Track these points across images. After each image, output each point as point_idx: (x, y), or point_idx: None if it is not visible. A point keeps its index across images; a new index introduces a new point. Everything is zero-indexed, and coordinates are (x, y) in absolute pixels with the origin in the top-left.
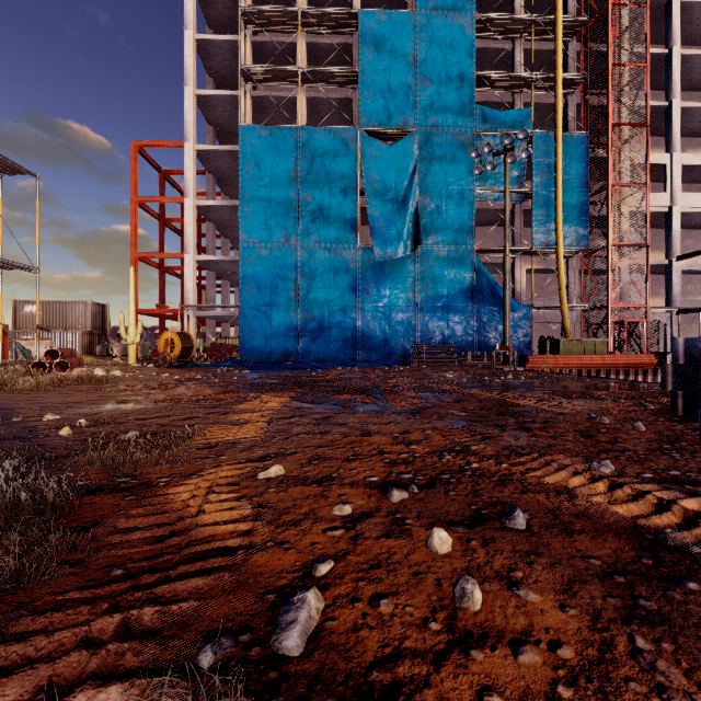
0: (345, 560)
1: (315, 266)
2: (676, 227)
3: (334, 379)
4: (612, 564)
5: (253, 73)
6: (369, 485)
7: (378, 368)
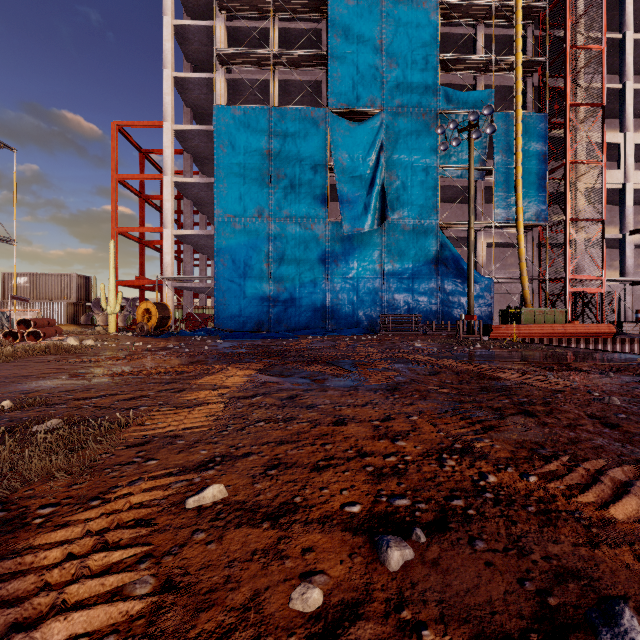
0: None
1: (287, 240)
2: (629, 203)
3: (304, 349)
4: None
5: (228, 57)
6: (349, 525)
7: (347, 337)
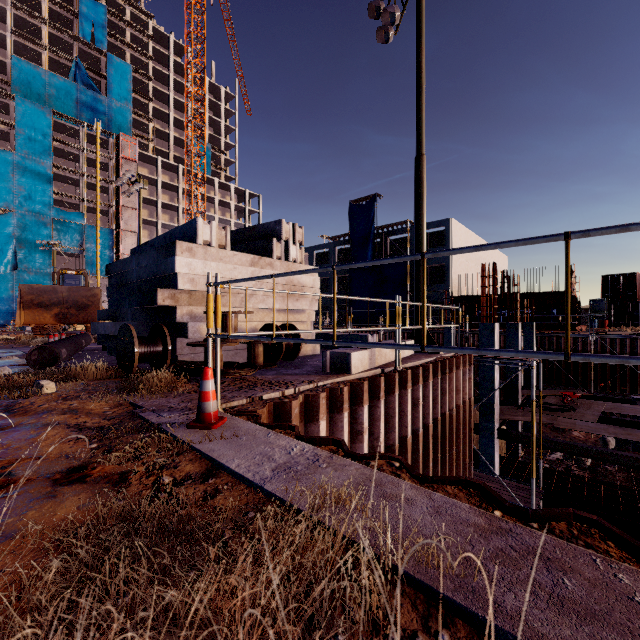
0: None
1: None
2: None
3: None
4: None
5: None
6: None
7: None
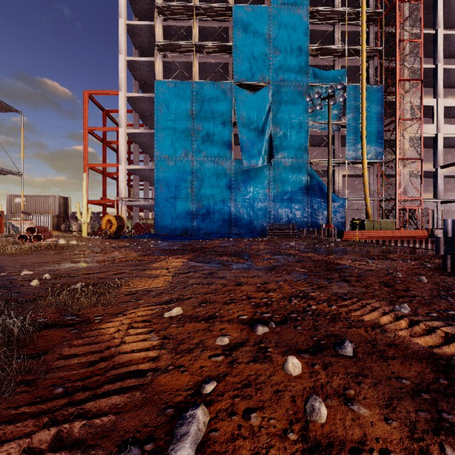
0: (225, 380)
1: (205, 172)
2: (440, 147)
3: (217, 246)
4: (419, 384)
5: (164, 46)
6: (241, 322)
7: (245, 239)
